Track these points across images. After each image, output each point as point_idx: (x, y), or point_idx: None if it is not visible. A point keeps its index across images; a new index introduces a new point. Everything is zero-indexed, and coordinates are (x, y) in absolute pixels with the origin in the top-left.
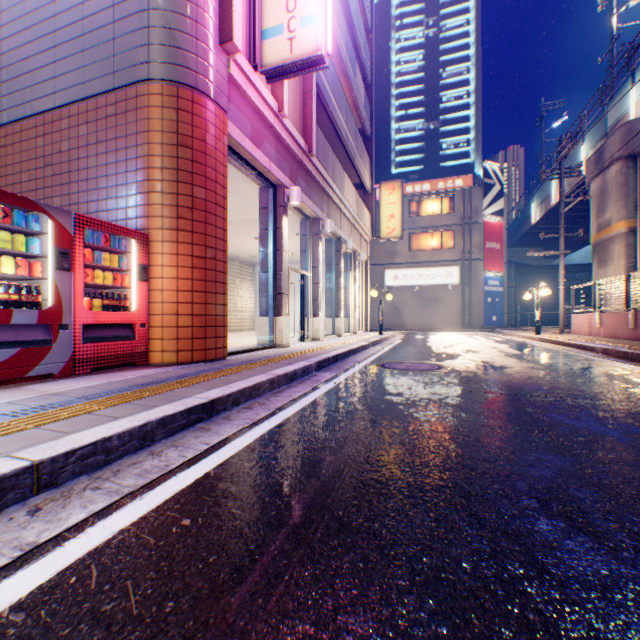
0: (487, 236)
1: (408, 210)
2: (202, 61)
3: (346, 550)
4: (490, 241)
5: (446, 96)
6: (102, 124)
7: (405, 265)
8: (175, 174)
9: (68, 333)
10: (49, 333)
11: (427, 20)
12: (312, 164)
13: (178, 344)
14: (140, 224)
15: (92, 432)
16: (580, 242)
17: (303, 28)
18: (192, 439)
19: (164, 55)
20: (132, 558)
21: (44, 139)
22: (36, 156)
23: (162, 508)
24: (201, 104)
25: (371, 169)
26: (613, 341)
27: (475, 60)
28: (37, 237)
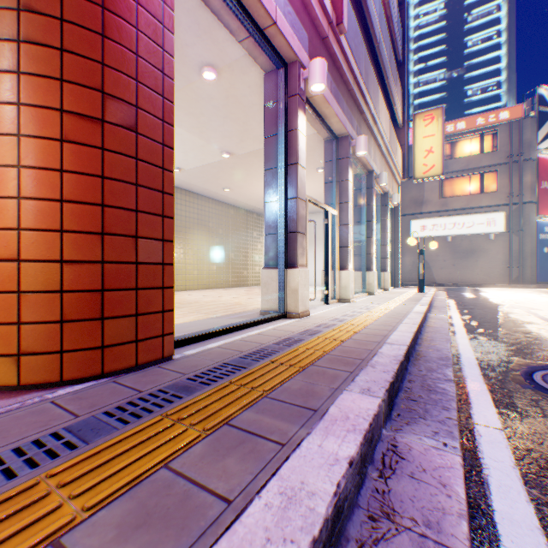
0: (542, 174)
1: None
2: None
3: None
4: (546, 180)
5: (471, 40)
6: None
7: (434, 214)
8: None
9: None
10: None
11: None
12: (340, 50)
13: (19, 336)
14: None
15: None
16: None
17: None
18: None
19: None
20: None
21: None
22: None
23: None
24: None
25: (402, 100)
26: None
27: None
28: None
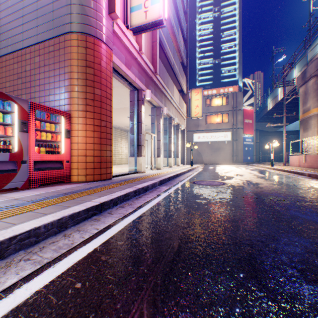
0: (245, 116)
1: (205, 103)
2: (99, 22)
3: (180, 310)
4: (247, 119)
5: (224, 46)
6: (47, 56)
7: (203, 131)
8: (84, 82)
9: (26, 165)
10: (15, 165)
11: (214, 8)
12: (157, 79)
13: (86, 171)
14: (66, 108)
15: (29, 224)
16: (292, 119)
17: (152, 6)
18: (89, 226)
19: (79, 19)
20: (39, 315)
21: (17, 64)
22: (13, 73)
23: (65, 274)
24: (98, 45)
25: (186, 82)
26: (312, 170)
27: (238, 28)
28: (9, 114)
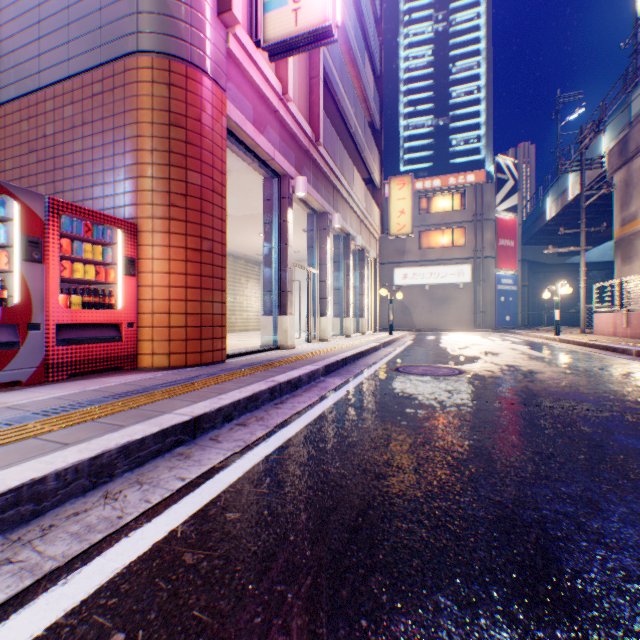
0: (500, 233)
1: (418, 207)
2: (197, 32)
3: None
4: (503, 238)
5: (456, 91)
6: (88, 104)
7: (415, 263)
8: (167, 157)
9: (39, 334)
10: (15, 334)
11: (436, 14)
12: (319, 154)
13: (170, 346)
14: (128, 213)
15: (20, 470)
16: (598, 239)
17: None
18: (164, 472)
19: (154, 24)
20: None
21: (28, 123)
22: (20, 142)
23: (88, 606)
24: (196, 80)
25: (380, 164)
26: None
27: (486, 54)
28: (4, 224)
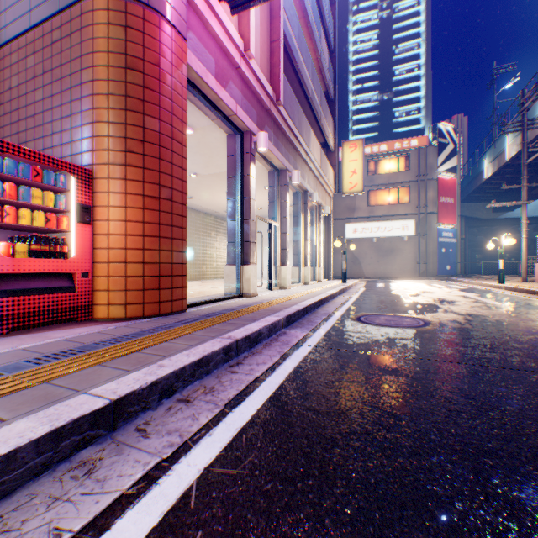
0: (441, 191)
1: (366, 169)
2: None
3: None
4: (444, 196)
5: (398, 70)
6: (48, 52)
7: (363, 219)
8: (123, 101)
9: None
10: None
11: (381, 3)
12: (280, 114)
13: (126, 296)
14: (84, 159)
15: None
16: (531, 196)
17: None
18: (36, 512)
19: None
20: None
21: None
22: None
23: None
24: (154, 23)
25: (334, 129)
26: None
27: (425, 36)
28: None
